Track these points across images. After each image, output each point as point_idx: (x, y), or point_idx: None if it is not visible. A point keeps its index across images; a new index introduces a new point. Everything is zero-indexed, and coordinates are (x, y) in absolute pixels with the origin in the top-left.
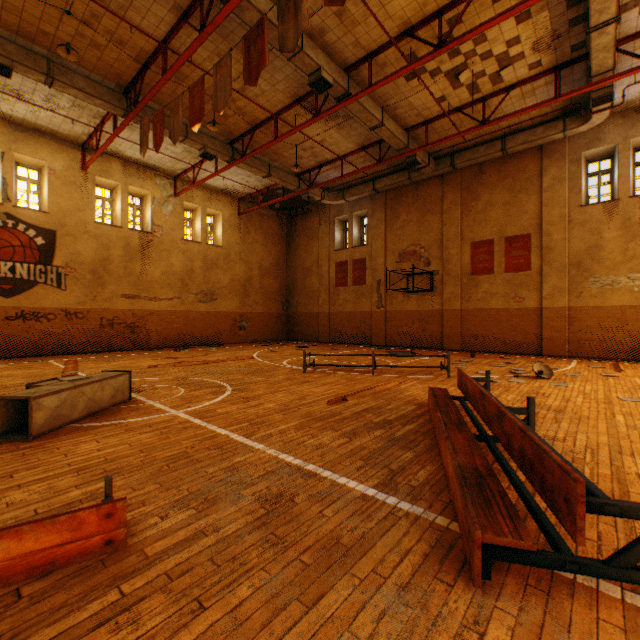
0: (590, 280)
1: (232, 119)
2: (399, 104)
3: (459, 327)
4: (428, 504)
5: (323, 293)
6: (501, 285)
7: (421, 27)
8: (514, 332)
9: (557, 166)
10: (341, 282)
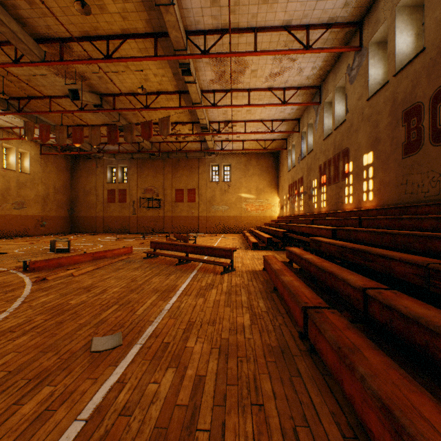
0: (212, 207)
1: (66, 120)
2: None
3: (171, 223)
4: None
5: (100, 205)
6: (186, 207)
7: None
8: (191, 225)
9: (204, 166)
10: (112, 200)
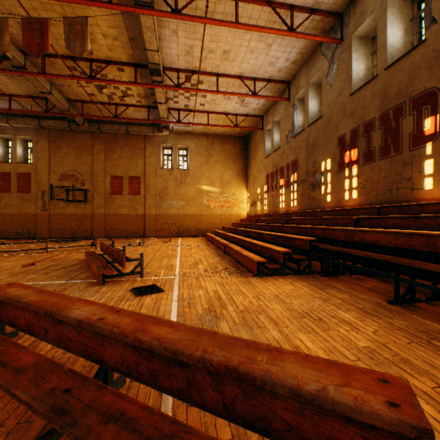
0: (164, 202)
1: None
2: (64, 85)
3: (104, 224)
4: (88, 279)
5: None
6: (127, 201)
7: (81, 60)
8: (133, 226)
9: (152, 147)
10: (4, 189)
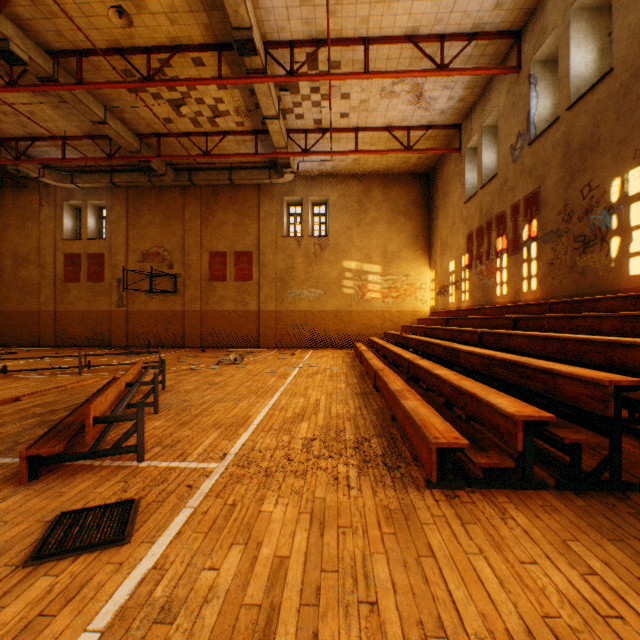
0: (289, 291)
1: None
2: (126, 109)
3: (199, 326)
4: None
5: (47, 288)
6: (233, 291)
7: (133, 53)
8: (242, 330)
9: (269, 203)
10: (73, 277)
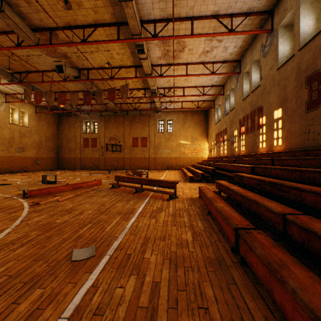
0: (159, 150)
1: (54, 88)
2: None
3: (129, 162)
4: None
5: (78, 149)
6: (140, 150)
7: None
8: (143, 164)
9: (153, 121)
10: (86, 146)
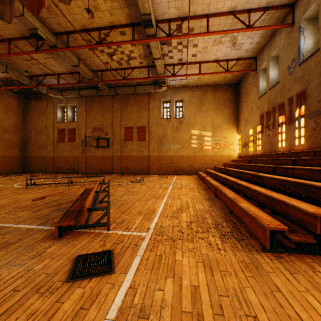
0: (163, 146)
1: None
2: (87, 59)
3: (120, 163)
4: None
5: (50, 145)
6: (136, 146)
7: (92, 31)
8: (140, 165)
9: (154, 102)
10: (61, 140)
